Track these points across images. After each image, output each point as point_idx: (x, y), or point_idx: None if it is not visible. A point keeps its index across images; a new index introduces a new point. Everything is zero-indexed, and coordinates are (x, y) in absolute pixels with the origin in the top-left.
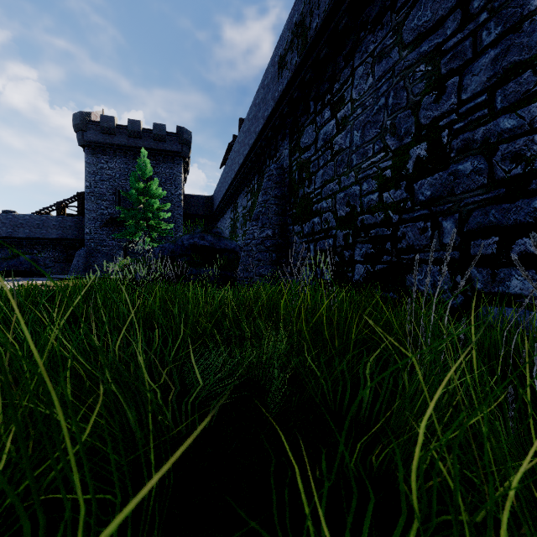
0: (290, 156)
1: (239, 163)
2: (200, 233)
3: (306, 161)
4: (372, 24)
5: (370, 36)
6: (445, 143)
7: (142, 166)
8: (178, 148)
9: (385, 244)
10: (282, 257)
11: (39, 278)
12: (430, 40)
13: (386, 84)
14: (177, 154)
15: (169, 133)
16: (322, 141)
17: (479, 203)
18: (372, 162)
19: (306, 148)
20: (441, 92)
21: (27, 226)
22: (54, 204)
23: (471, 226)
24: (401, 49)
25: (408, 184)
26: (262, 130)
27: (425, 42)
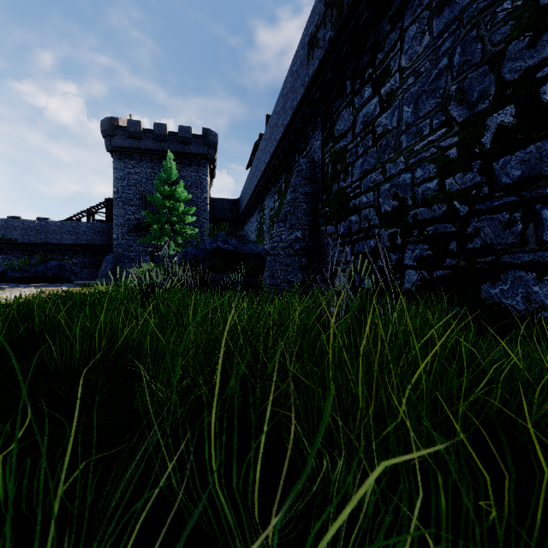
0: (322, 147)
1: (266, 161)
2: (223, 236)
3: (341, 151)
4: None
5: None
6: (546, 100)
7: (166, 169)
8: (204, 150)
9: (448, 244)
10: (313, 261)
11: (63, 285)
12: None
13: (449, 39)
14: (203, 157)
15: (195, 136)
16: (361, 125)
17: None
18: (430, 141)
19: (341, 136)
20: (540, 31)
21: (59, 233)
22: (84, 210)
23: None
24: None
25: (483, 163)
26: (290, 122)
27: None
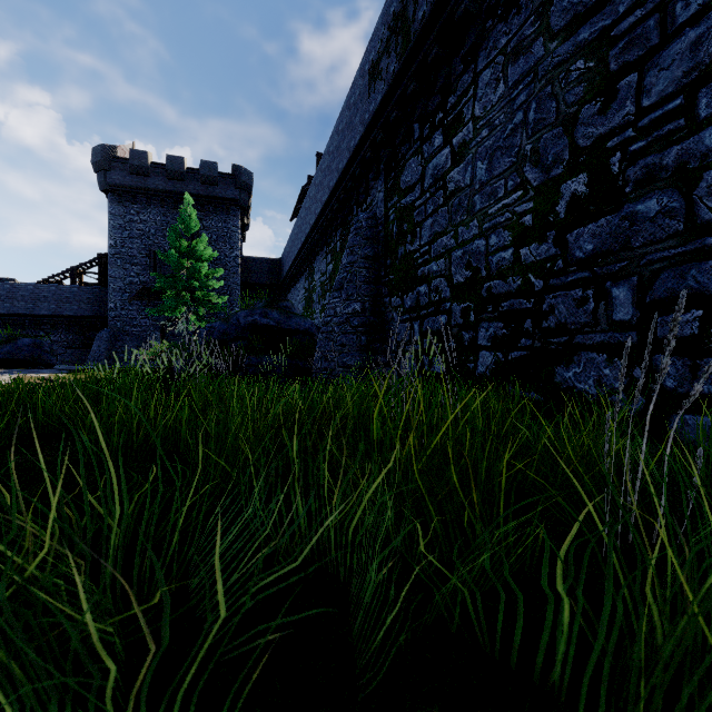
0: (386, 201)
1: (316, 213)
2: (261, 308)
3: (408, 207)
4: (503, 8)
5: (501, 25)
6: (615, 172)
7: (184, 218)
8: (234, 194)
9: (523, 322)
10: (374, 340)
11: (42, 370)
12: (593, 23)
13: (525, 92)
14: (233, 203)
15: (223, 174)
16: (431, 178)
17: (671, 260)
18: (505, 205)
19: (408, 190)
20: (610, 98)
21: (30, 300)
22: (68, 269)
23: (658, 294)
24: (548, 40)
25: (558, 234)
26: (347, 166)
27: (585, 26)
